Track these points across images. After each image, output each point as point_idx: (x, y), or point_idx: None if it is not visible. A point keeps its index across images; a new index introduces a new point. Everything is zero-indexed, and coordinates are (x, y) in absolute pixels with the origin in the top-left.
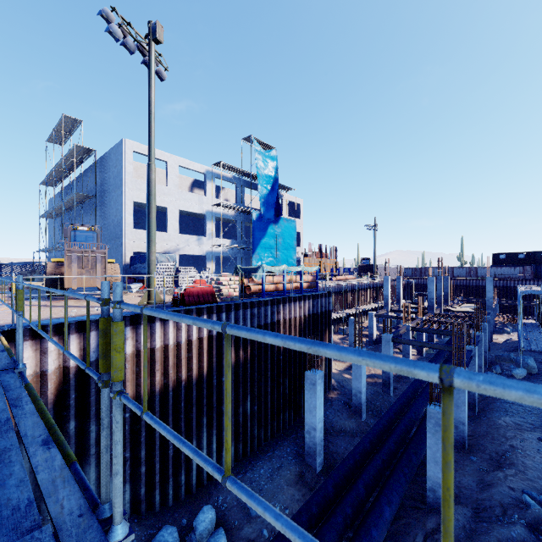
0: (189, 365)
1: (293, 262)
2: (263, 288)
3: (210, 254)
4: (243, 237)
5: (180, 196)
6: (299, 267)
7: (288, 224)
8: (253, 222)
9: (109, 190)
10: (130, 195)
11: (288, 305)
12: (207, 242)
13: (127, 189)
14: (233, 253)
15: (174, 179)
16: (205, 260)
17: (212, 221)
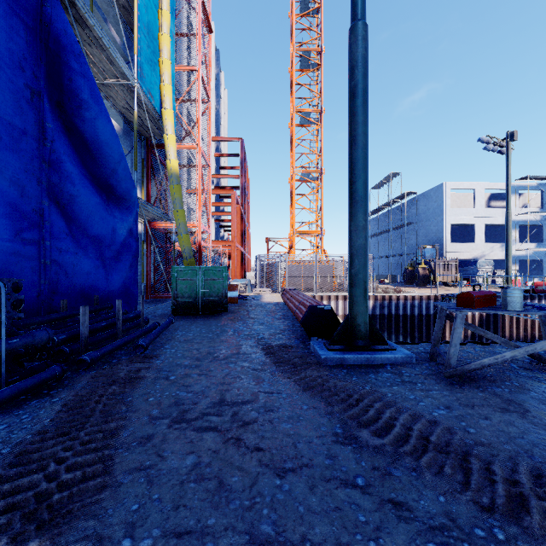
0: (539, 329)
1: None
2: None
3: (513, 258)
4: None
5: (485, 213)
6: None
7: None
8: None
9: (428, 218)
10: (448, 220)
11: None
12: None
13: (446, 216)
14: (538, 256)
15: (480, 200)
16: None
17: (515, 229)
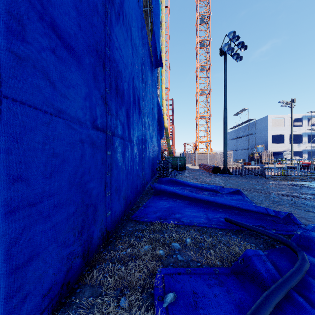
0: None
1: None
2: None
3: (304, 150)
4: None
5: (290, 129)
6: None
7: None
8: None
9: (261, 131)
10: (270, 133)
11: None
12: (302, 146)
13: (269, 131)
14: None
15: (287, 123)
16: (301, 153)
17: (305, 136)
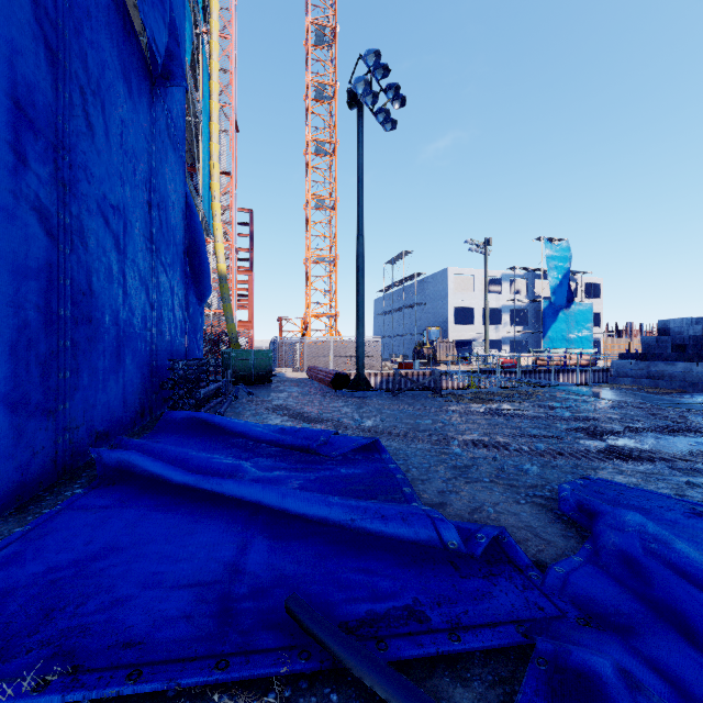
0: None
1: (588, 344)
2: (548, 363)
3: (505, 339)
4: (534, 323)
5: (483, 298)
6: (578, 349)
7: (582, 308)
8: (543, 310)
9: (436, 299)
10: (452, 303)
11: (566, 374)
12: (502, 330)
13: (450, 299)
14: (524, 337)
15: (479, 286)
16: (501, 344)
17: (506, 313)
